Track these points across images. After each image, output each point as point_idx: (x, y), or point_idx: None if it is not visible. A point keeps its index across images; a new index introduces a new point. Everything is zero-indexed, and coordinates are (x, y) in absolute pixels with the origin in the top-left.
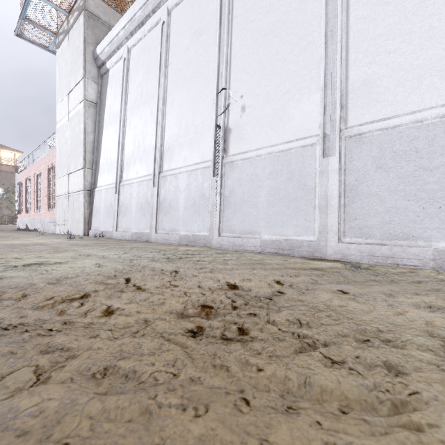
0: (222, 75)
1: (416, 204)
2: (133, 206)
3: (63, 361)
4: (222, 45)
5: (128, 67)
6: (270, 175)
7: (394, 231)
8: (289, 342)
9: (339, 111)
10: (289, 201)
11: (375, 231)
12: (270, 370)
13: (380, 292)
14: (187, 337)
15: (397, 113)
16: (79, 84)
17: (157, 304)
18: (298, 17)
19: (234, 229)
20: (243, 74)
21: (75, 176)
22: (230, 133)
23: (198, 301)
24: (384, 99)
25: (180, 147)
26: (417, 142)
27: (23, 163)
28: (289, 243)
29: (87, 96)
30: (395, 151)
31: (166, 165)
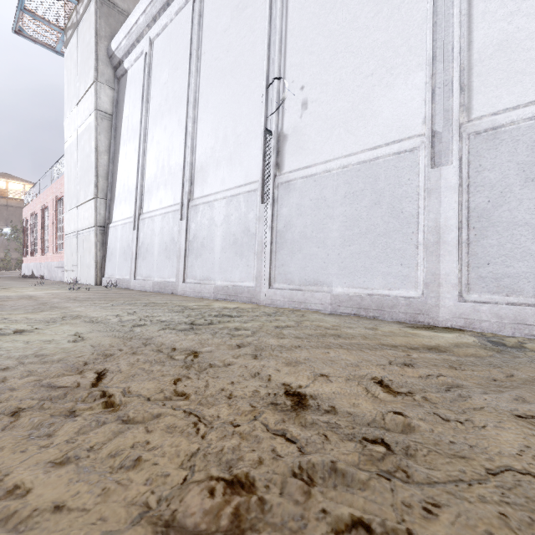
0: (274, 60)
1: None
2: (156, 247)
3: None
4: (273, 18)
5: (151, 63)
6: (346, 198)
7: None
8: None
9: (458, 94)
10: (375, 236)
11: (525, 283)
12: None
13: None
14: None
15: None
16: (90, 90)
17: (122, 465)
18: None
19: (292, 278)
20: (304, 56)
21: (85, 208)
22: (285, 140)
23: (221, 455)
24: None
25: (216, 165)
26: None
27: (29, 195)
28: (376, 299)
29: (99, 106)
30: None
31: (198, 191)
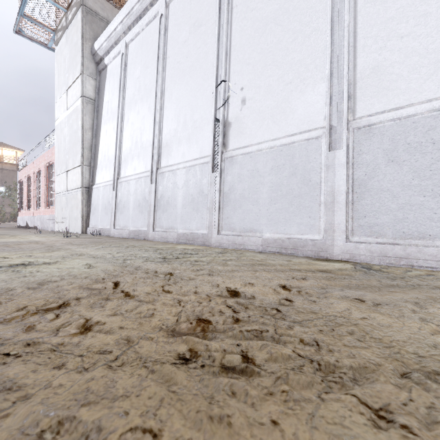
0: (222, 67)
1: (433, 200)
2: (131, 204)
3: (7, 408)
4: (221, 36)
5: (126, 62)
6: (272, 170)
7: (408, 230)
8: (309, 376)
9: (347, 101)
10: (292, 197)
11: (387, 229)
12: (288, 428)
13: (404, 300)
14: (176, 367)
15: (411, 102)
16: (77, 80)
17: (145, 316)
18: (302, 3)
19: (234, 227)
20: (243, 65)
21: (73, 173)
22: (230, 127)
23: (193, 312)
24: (397, 86)
25: (178, 143)
26: (434, 133)
27: (24, 161)
28: (292, 241)
29: (85, 93)
30: (409, 143)
31: (164, 161)
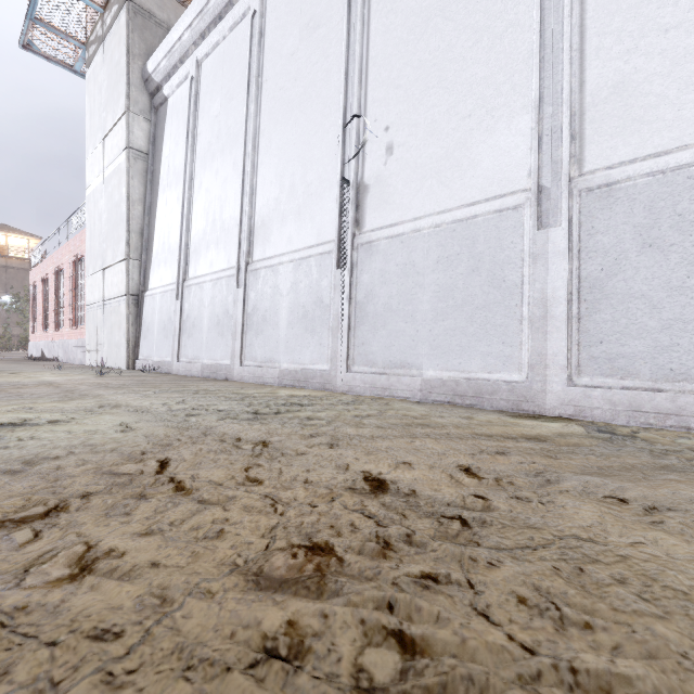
0: (353, 93)
1: None
2: (205, 321)
3: None
4: (352, 42)
5: (198, 91)
6: (439, 264)
7: (680, 365)
8: None
9: (568, 144)
10: (473, 309)
11: (641, 364)
12: None
13: None
14: (256, 680)
15: (683, 142)
16: (120, 122)
17: (206, 536)
18: None
19: (374, 360)
20: (390, 90)
21: (114, 272)
22: (366, 192)
23: (300, 528)
24: (657, 116)
25: (281, 220)
26: None
27: (38, 254)
28: (474, 384)
29: (132, 142)
30: (682, 214)
31: (258, 252)
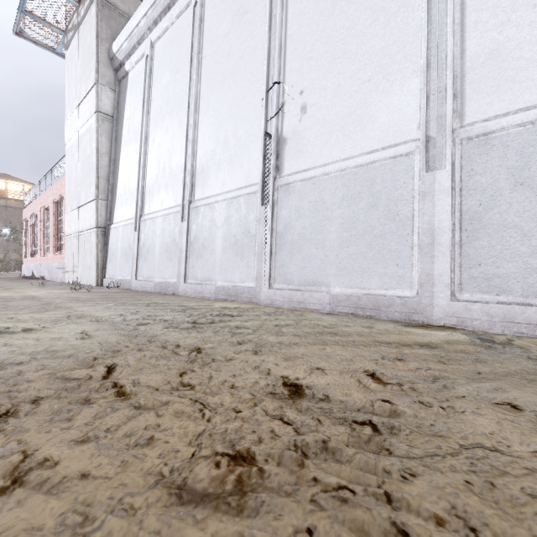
0: (274, 65)
1: None
2: (157, 248)
3: None
4: (273, 24)
5: (152, 66)
6: (344, 201)
7: None
8: None
9: (452, 101)
10: (372, 238)
11: (514, 283)
12: None
13: None
14: None
15: None
16: (91, 92)
17: (137, 443)
18: None
19: (291, 279)
20: (304, 61)
21: (86, 209)
22: (285, 144)
23: (225, 435)
24: (527, 77)
25: (217, 167)
26: None
27: (29, 196)
28: (373, 299)
29: (100, 107)
30: None
31: (199, 192)
